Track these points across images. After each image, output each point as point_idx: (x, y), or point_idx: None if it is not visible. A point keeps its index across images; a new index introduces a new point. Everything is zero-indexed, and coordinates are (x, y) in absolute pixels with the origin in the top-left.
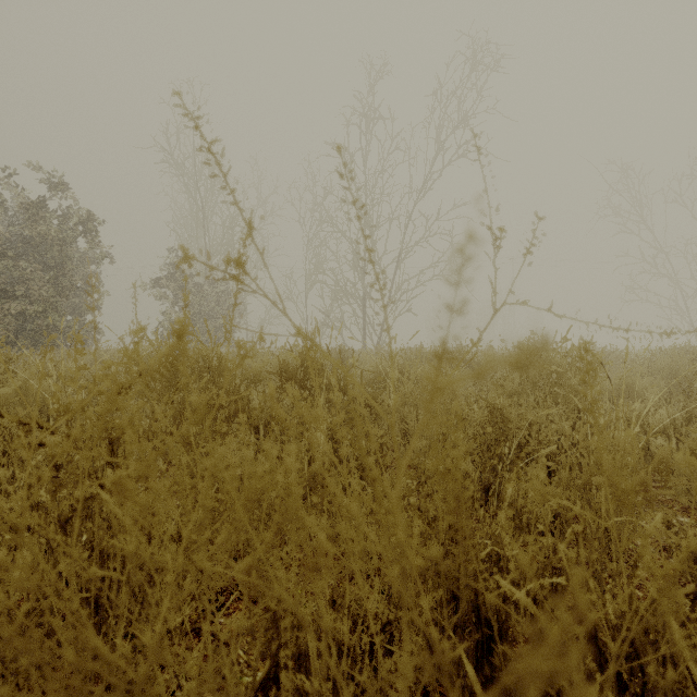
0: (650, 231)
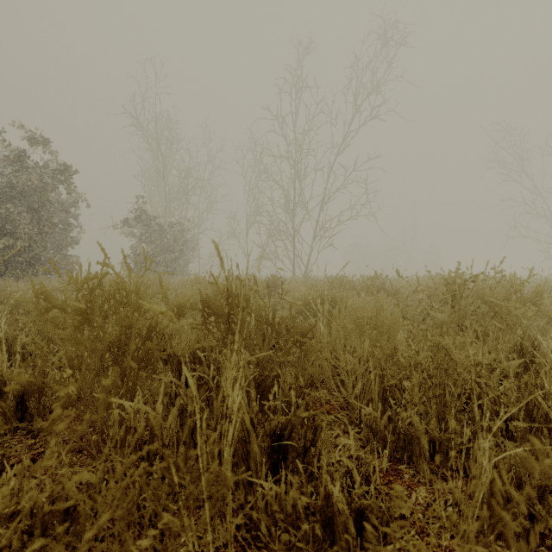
0: (531, 179)
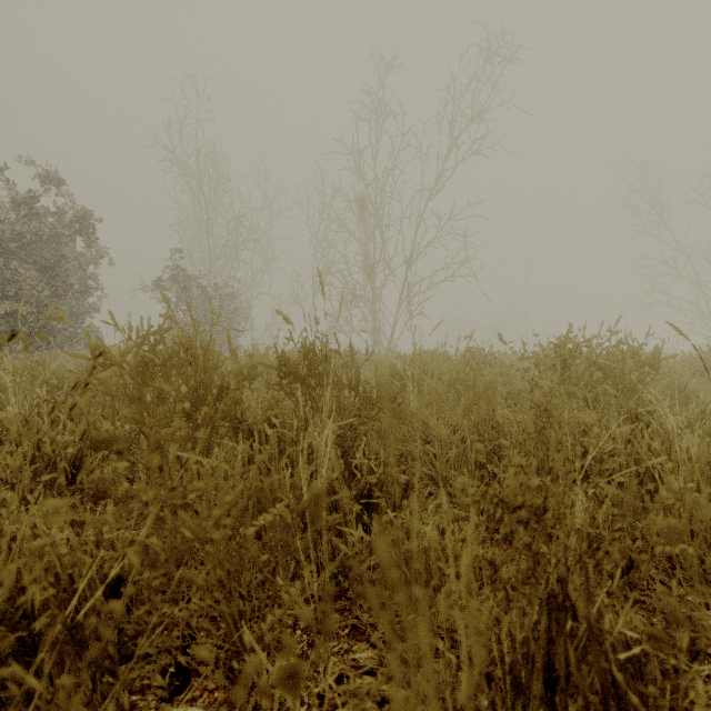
0: (671, 232)
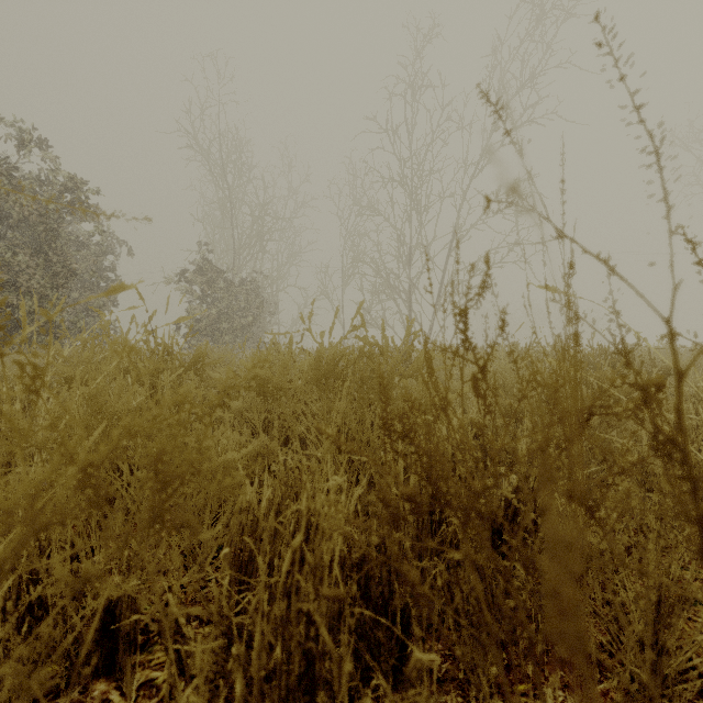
0: None
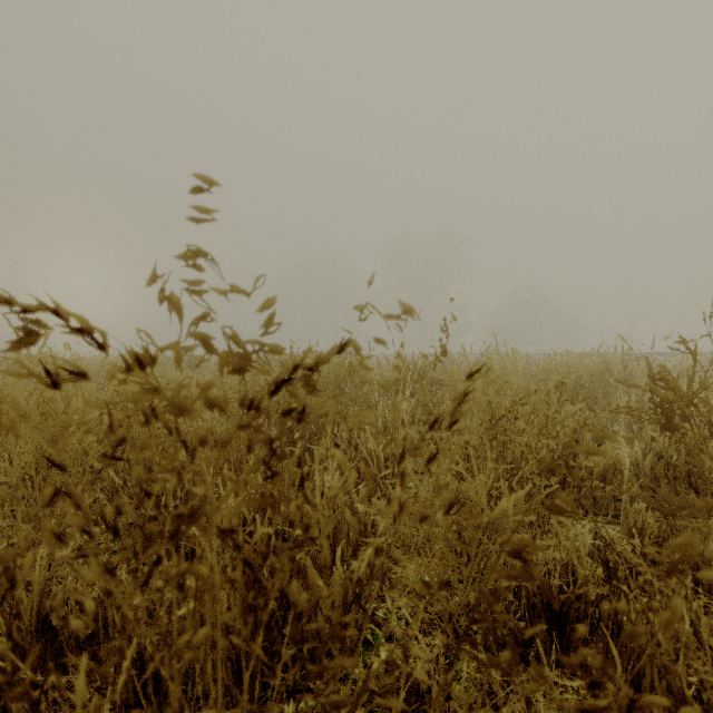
0: None
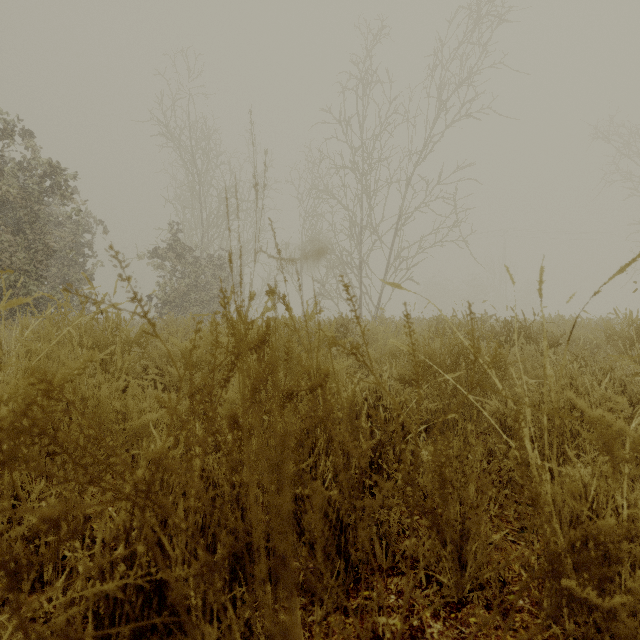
0: None
